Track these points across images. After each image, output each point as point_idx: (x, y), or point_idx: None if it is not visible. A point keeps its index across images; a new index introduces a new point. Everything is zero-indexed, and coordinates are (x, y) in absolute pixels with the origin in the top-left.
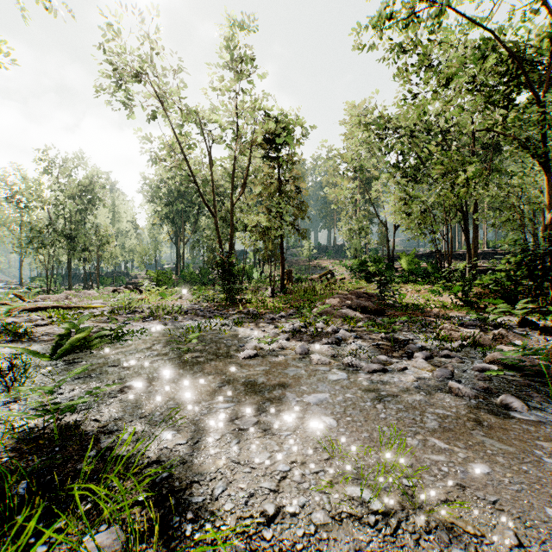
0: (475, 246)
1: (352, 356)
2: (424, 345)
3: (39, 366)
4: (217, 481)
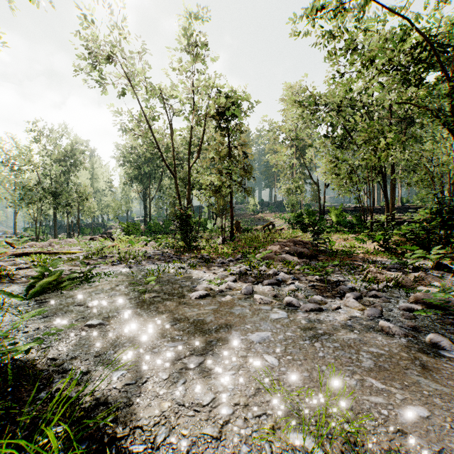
0: (393, 201)
1: (291, 296)
2: (354, 286)
3: (13, 305)
4: (160, 426)
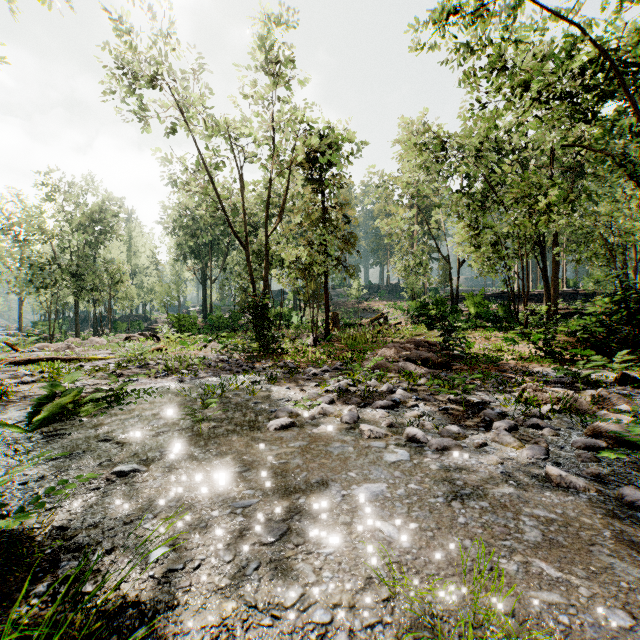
0: (556, 285)
1: (414, 426)
2: (504, 410)
3: (8, 440)
4: None
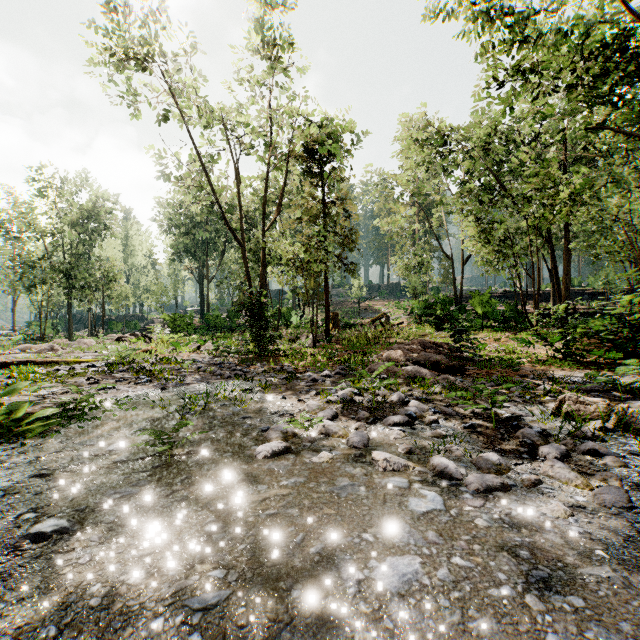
0: (567, 283)
1: (439, 452)
2: (543, 427)
3: None
4: None
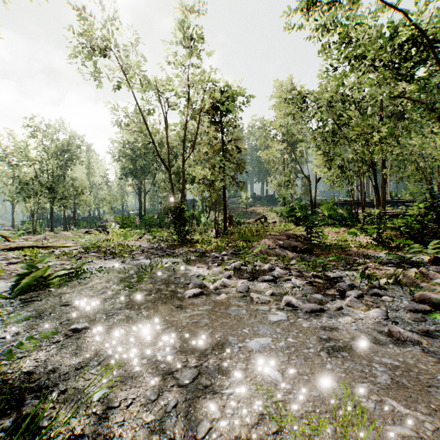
0: (384, 195)
1: (289, 294)
2: (352, 282)
3: None
4: None
